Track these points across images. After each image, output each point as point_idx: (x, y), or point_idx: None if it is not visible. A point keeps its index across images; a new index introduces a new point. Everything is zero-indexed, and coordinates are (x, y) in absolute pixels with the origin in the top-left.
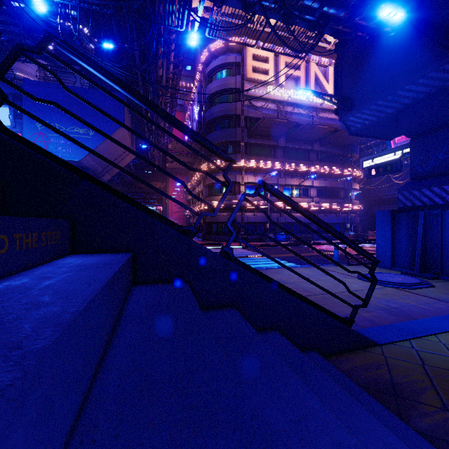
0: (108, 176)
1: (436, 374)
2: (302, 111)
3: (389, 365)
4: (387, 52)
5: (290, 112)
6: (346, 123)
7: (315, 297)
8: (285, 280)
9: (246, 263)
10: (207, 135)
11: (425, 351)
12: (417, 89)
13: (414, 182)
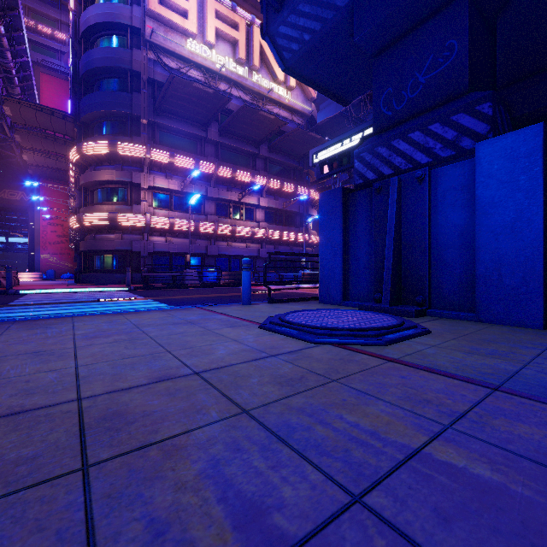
0: None
1: None
2: (244, 95)
3: None
4: None
5: (225, 93)
6: (275, 42)
7: None
8: None
9: (57, 311)
10: (81, 99)
11: None
12: None
13: (379, 134)
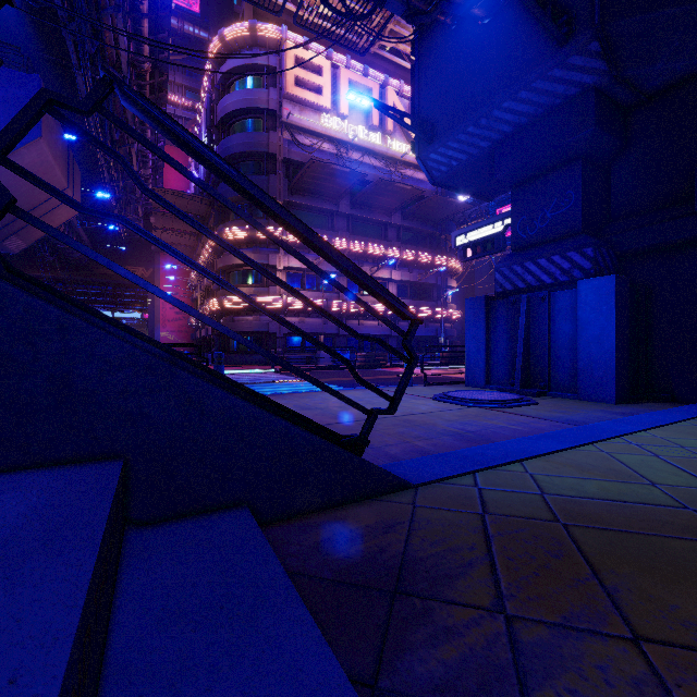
0: (19, 242)
1: (501, 530)
2: (376, 162)
3: (414, 522)
4: (480, 49)
5: (357, 161)
6: (426, 163)
7: (346, 424)
8: (310, 405)
9: (265, 389)
10: (220, 184)
11: (495, 489)
12: (519, 108)
13: (516, 253)
